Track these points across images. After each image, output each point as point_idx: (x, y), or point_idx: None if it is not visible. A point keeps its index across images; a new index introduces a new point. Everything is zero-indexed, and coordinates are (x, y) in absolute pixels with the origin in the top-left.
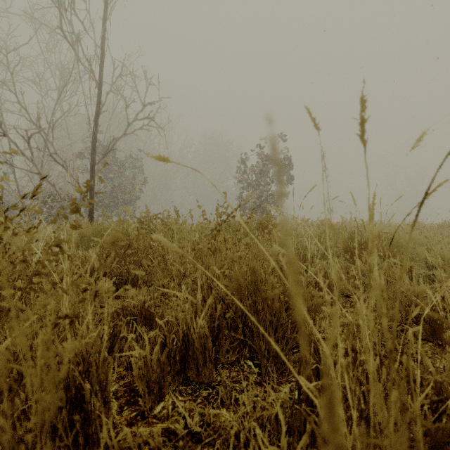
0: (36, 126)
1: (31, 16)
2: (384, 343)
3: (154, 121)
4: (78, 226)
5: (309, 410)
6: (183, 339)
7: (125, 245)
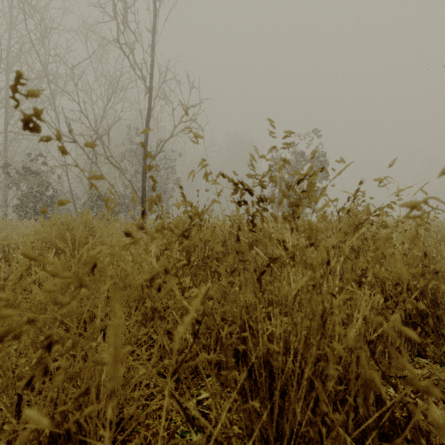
0: (96, 132)
1: (94, 32)
2: None
3: (196, 122)
4: (386, 226)
5: None
6: (373, 333)
7: (218, 242)
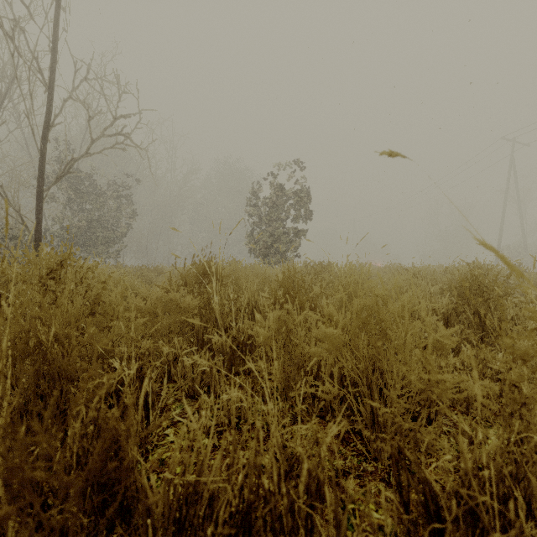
0: None
1: None
2: (241, 428)
3: (129, 138)
4: None
5: None
6: None
7: None
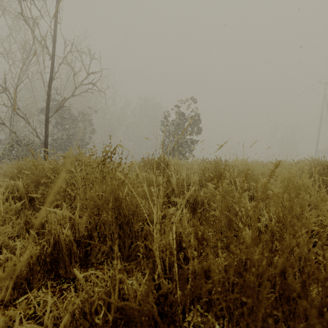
0: (3, 88)
1: None
2: None
3: (96, 86)
4: None
5: (73, 296)
6: (55, 245)
7: None
